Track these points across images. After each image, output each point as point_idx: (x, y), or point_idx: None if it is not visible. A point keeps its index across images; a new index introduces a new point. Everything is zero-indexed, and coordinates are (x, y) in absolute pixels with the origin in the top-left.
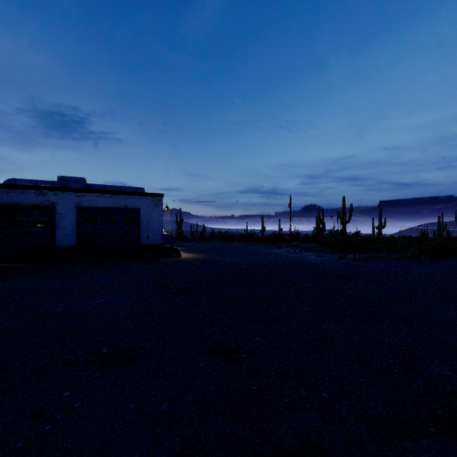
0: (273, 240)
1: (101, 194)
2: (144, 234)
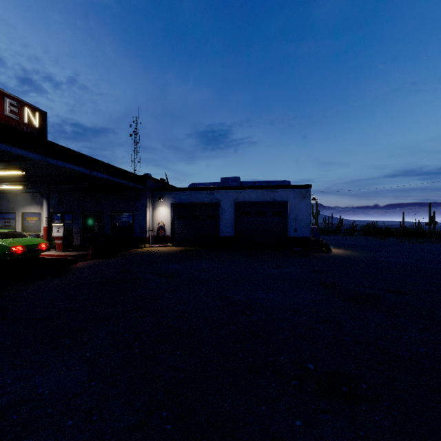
0: None
1: (253, 190)
2: (291, 227)
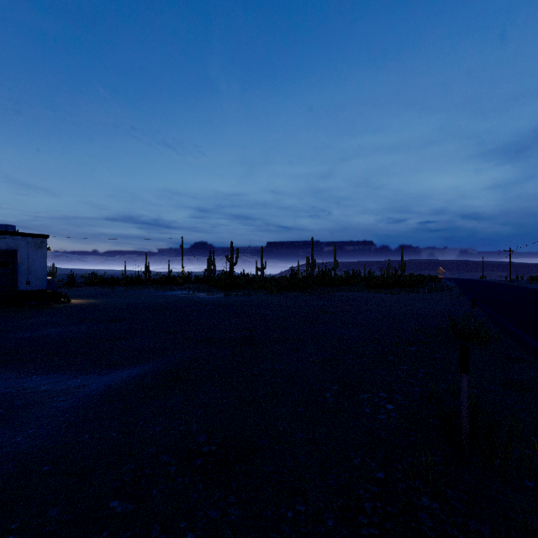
0: (164, 283)
1: None
2: (23, 279)
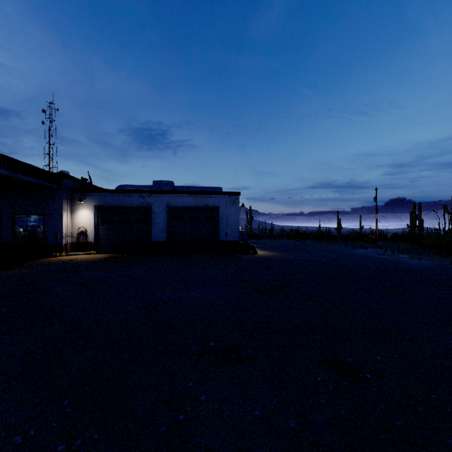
0: (354, 238)
1: (186, 195)
2: (223, 231)
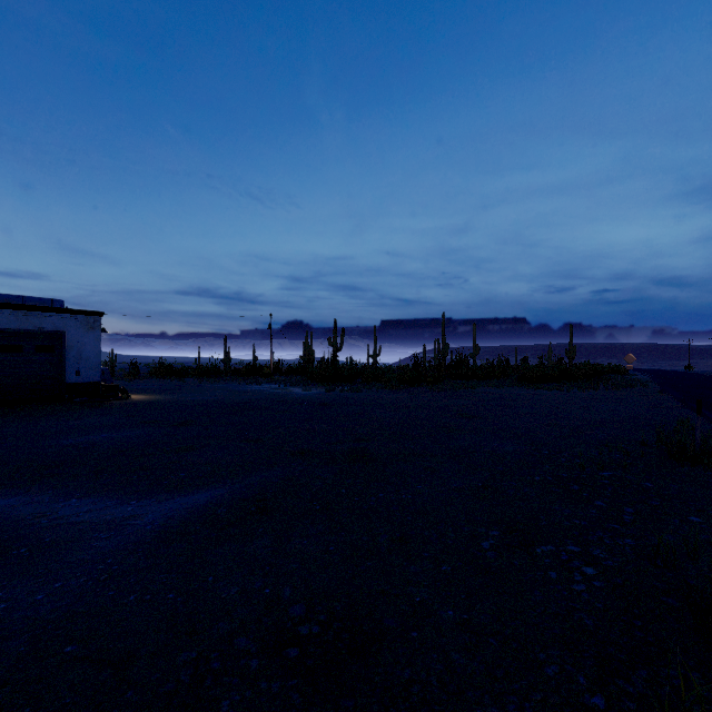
0: (248, 374)
1: None
2: (72, 369)
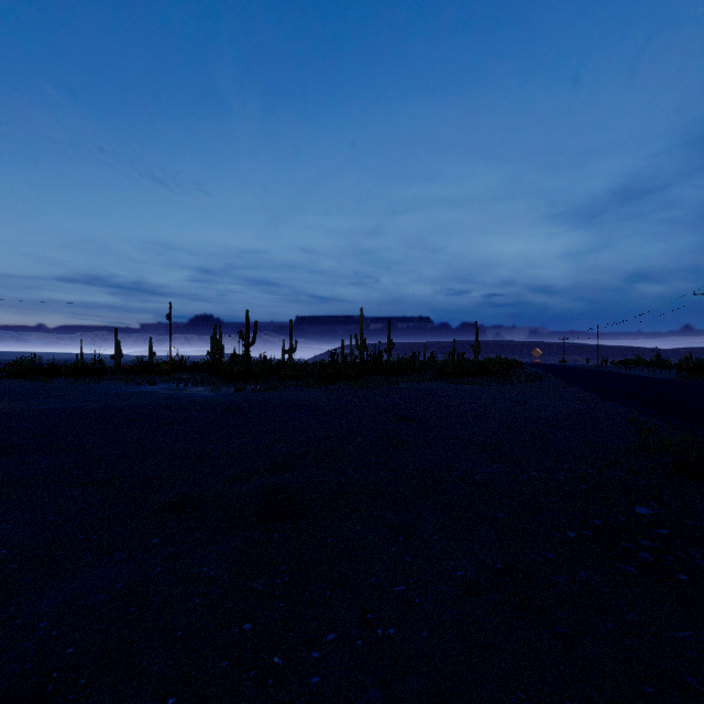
0: (140, 371)
1: None
2: None
